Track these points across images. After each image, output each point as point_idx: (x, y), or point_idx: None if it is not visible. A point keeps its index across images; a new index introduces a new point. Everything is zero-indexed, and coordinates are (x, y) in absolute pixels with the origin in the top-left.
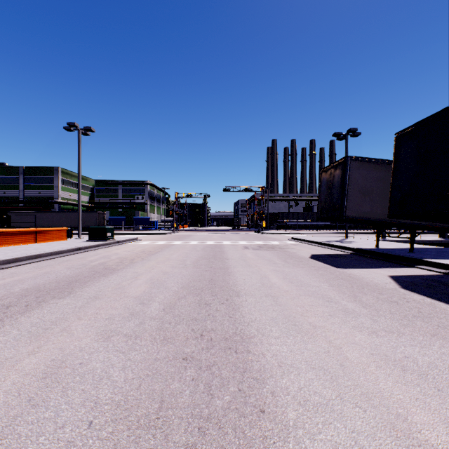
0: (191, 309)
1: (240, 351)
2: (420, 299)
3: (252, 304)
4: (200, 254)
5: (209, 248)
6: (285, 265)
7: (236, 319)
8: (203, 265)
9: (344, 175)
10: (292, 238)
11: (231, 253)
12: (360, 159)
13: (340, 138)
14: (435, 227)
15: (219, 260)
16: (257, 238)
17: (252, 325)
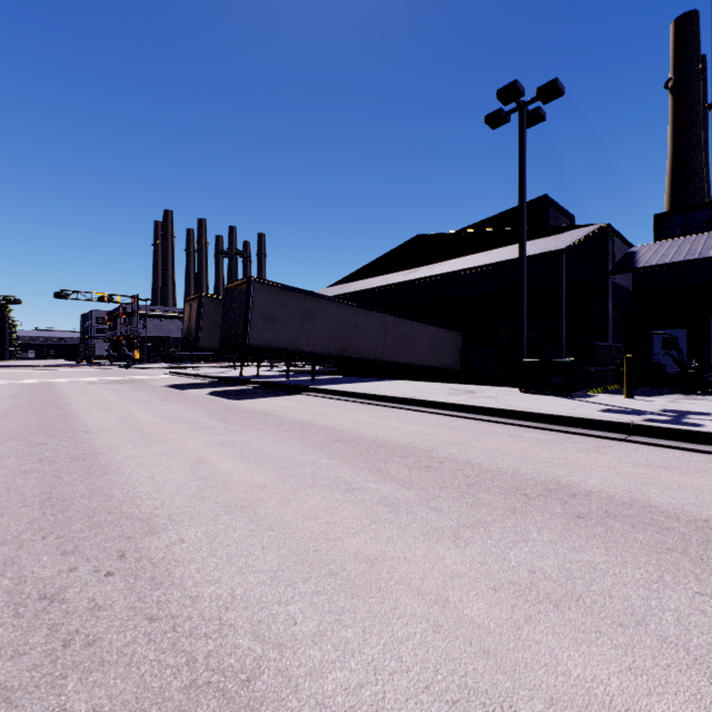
0: (27, 412)
1: (67, 415)
2: (207, 397)
3: (82, 407)
4: (18, 391)
5: (30, 386)
6: (131, 391)
7: (67, 411)
8: (26, 397)
9: (199, 309)
10: (170, 372)
11: (68, 388)
12: (213, 296)
13: (229, 257)
14: (274, 356)
15: (50, 393)
16: (118, 374)
17: (79, 411)
